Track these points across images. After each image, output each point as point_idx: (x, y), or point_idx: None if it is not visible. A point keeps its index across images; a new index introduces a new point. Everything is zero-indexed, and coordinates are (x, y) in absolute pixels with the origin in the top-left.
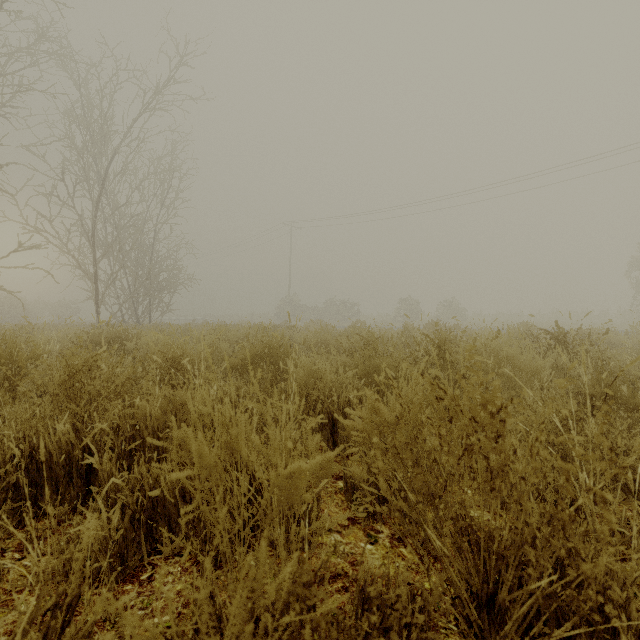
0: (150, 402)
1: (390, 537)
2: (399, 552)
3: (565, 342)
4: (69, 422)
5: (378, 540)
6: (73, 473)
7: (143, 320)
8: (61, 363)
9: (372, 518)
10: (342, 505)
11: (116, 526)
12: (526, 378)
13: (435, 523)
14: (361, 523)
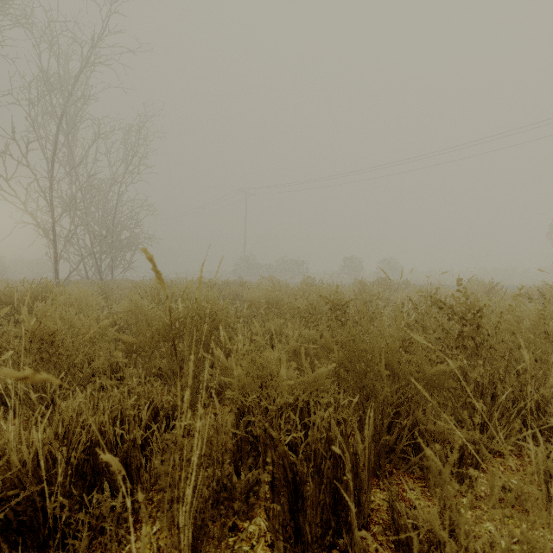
0: None
1: None
2: None
3: None
4: None
5: None
6: None
7: (105, 276)
8: None
9: None
10: None
11: None
12: None
13: None
14: None
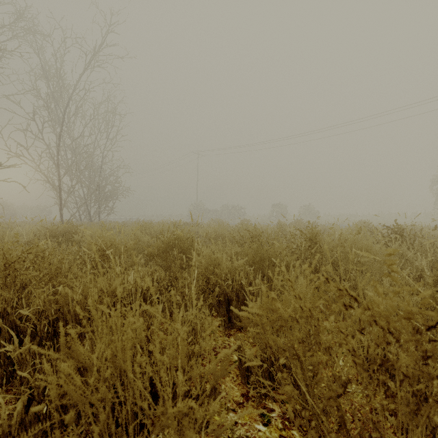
0: (74, 288)
1: (281, 417)
2: (291, 435)
3: (402, 235)
4: (0, 307)
5: (271, 420)
6: (0, 354)
7: (94, 219)
8: (0, 255)
9: (264, 396)
10: (237, 380)
11: (18, 420)
12: (380, 265)
13: (326, 410)
14: (254, 401)
